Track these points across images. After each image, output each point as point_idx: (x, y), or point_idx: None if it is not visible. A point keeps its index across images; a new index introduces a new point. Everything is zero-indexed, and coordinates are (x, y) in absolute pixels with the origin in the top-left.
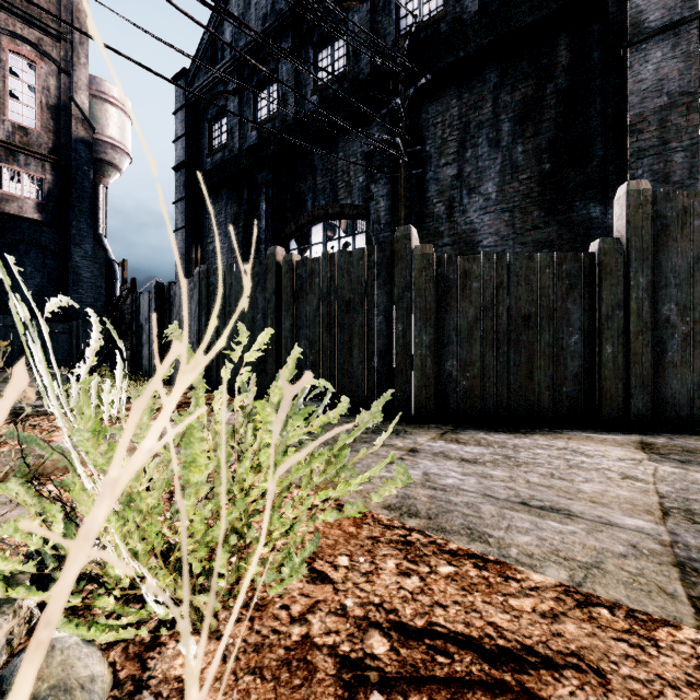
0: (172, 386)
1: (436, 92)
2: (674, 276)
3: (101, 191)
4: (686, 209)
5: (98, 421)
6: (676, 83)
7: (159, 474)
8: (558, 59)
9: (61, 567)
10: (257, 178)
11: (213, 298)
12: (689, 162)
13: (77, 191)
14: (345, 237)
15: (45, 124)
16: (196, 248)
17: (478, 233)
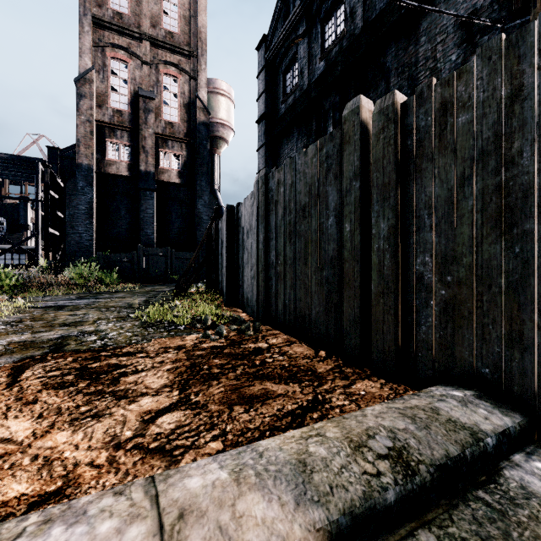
0: (239, 309)
1: None
2: None
3: (216, 159)
4: None
5: None
6: None
7: None
8: None
9: None
10: (324, 106)
11: (272, 207)
12: None
13: (199, 160)
14: None
15: (182, 117)
16: None
17: None
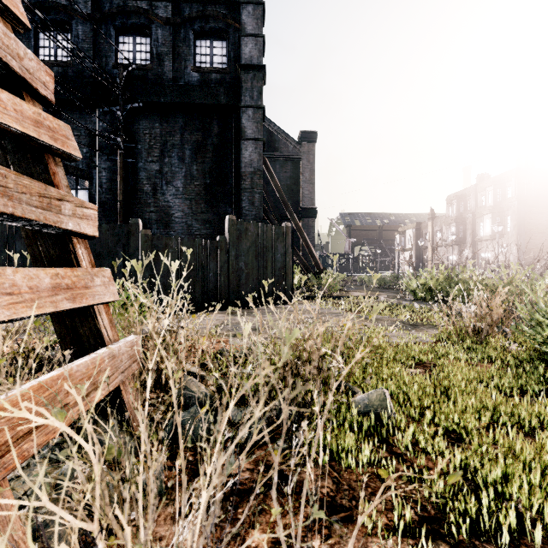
0: None
1: (146, 113)
2: (243, 252)
3: None
4: (247, 228)
5: None
6: (256, 164)
7: None
8: (213, 128)
9: None
10: None
11: None
12: (260, 199)
13: None
14: None
15: None
16: None
17: (172, 209)
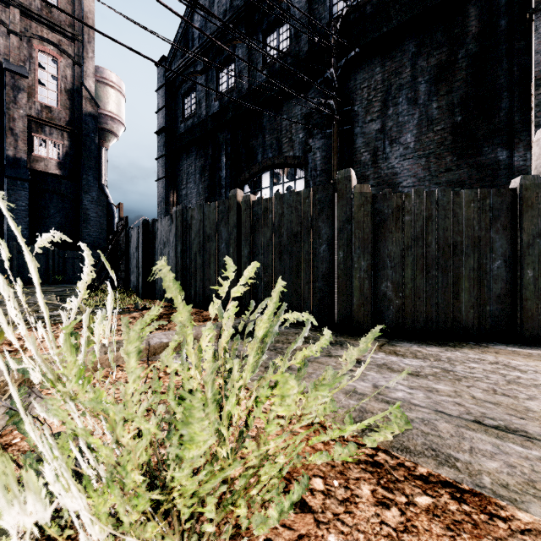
0: (155, 300)
1: (363, 62)
2: None
3: (103, 152)
4: None
5: (83, 368)
6: None
7: (146, 399)
8: (468, 28)
9: (53, 500)
10: (219, 138)
11: (187, 231)
12: None
13: (86, 153)
14: (288, 182)
15: (63, 103)
16: (172, 193)
17: (398, 176)
